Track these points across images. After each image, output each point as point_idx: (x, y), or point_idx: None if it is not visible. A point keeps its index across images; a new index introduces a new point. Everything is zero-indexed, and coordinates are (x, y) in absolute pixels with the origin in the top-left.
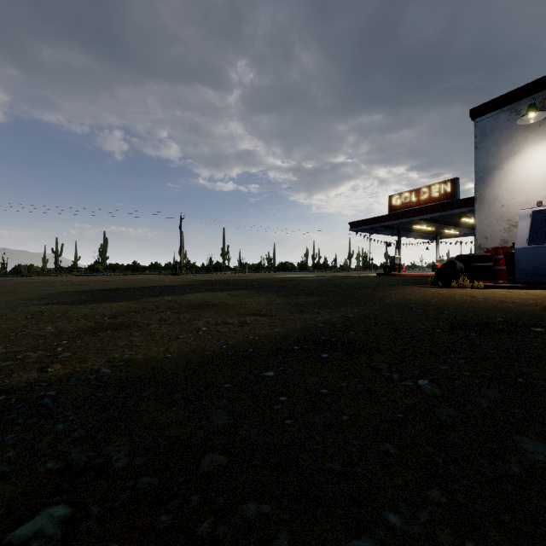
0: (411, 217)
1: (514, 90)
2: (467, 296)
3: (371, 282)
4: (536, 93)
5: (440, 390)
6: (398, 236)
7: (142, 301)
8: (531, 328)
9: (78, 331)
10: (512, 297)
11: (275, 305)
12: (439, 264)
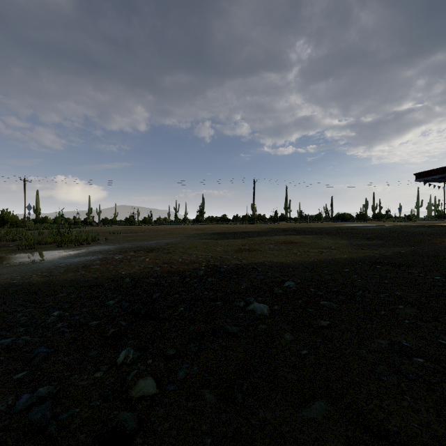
0: None
1: None
2: None
3: (437, 231)
4: None
5: (445, 279)
6: None
7: (250, 239)
8: None
9: (232, 251)
10: None
11: (341, 245)
12: None
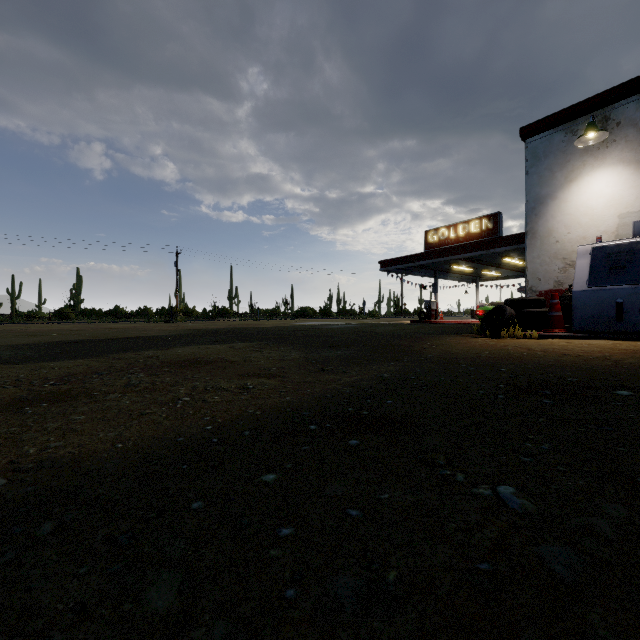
0: (450, 255)
1: (570, 106)
2: (523, 348)
3: (406, 331)
4: (594, 111)
5: (535, 504)
6: (435, 278)
7: (111, 358)
8: (616, 392)
9: None
10: (574, 349)
11: (290, 362)
12: (480, 309)
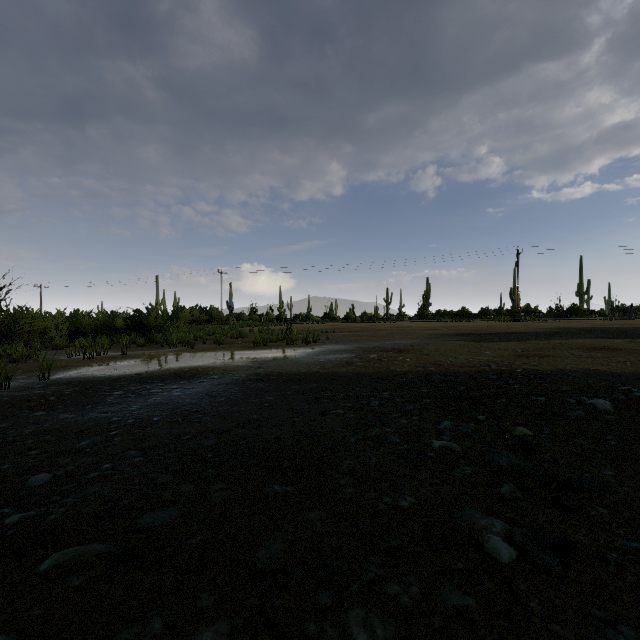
0: None
1: None
2: None
3: None
4: None
5: None
6: None
7: (530, 342)
8: None
9: (511, 356)
10: None
11: None
12: None
